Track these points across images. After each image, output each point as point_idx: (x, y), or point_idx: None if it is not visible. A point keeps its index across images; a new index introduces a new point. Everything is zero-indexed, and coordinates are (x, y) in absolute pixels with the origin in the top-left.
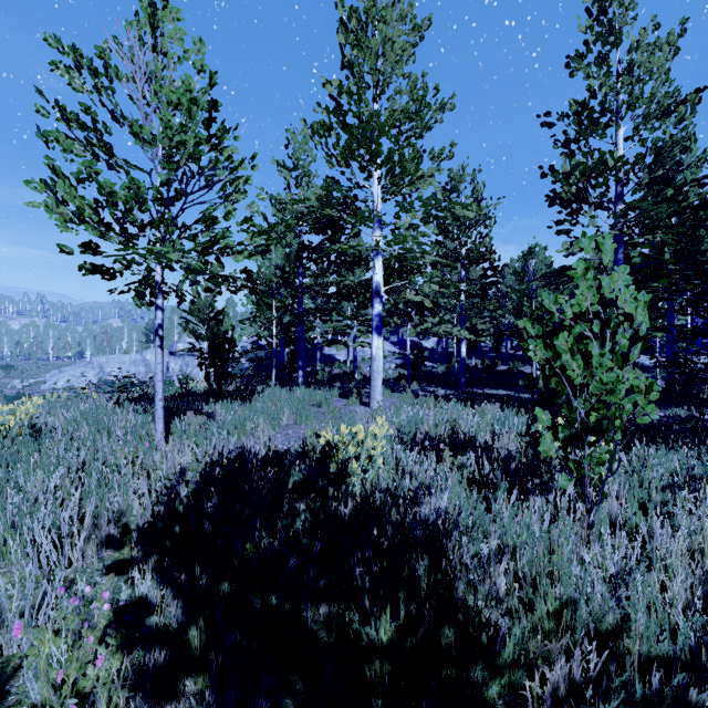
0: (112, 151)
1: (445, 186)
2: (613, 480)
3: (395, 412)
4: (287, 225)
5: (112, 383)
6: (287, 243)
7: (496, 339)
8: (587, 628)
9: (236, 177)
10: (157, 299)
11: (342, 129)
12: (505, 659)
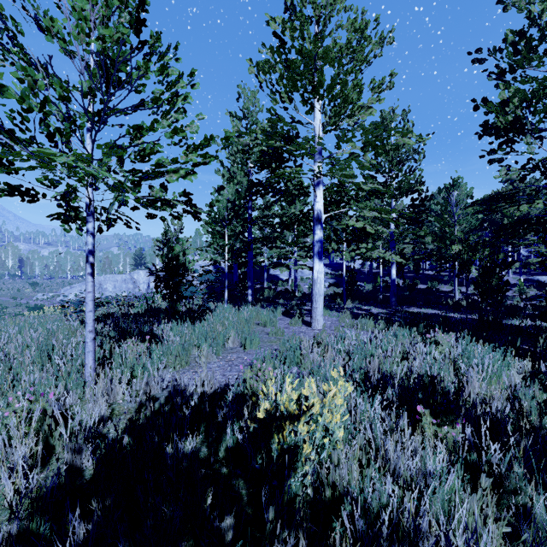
0: (47, 70)
1: (377, 126)
2: None
3: (339, 338)
4: (224, 138)
5: (78, 304)
6: (237, 181)
7: (416, 262)
8: None
9: (174, 95)
10: (87, 223)
11: (285, 69)
12: None
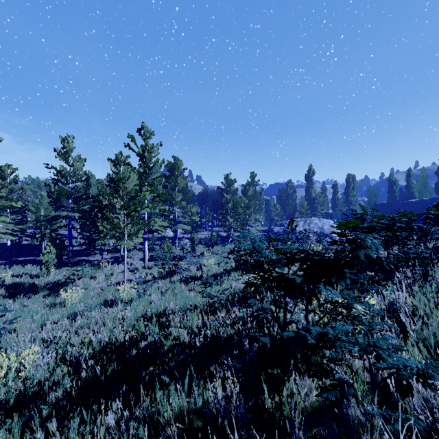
0: None
1: None
2: (55, 273)
3: None
4: None
5: None
6: None
7: None
8: (47, 283)
9: None
10: None
11: None
12: (38, 285)
